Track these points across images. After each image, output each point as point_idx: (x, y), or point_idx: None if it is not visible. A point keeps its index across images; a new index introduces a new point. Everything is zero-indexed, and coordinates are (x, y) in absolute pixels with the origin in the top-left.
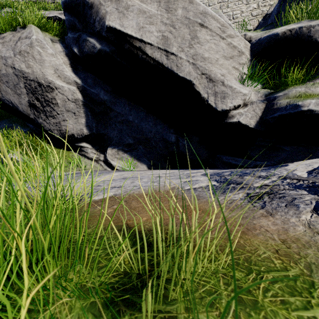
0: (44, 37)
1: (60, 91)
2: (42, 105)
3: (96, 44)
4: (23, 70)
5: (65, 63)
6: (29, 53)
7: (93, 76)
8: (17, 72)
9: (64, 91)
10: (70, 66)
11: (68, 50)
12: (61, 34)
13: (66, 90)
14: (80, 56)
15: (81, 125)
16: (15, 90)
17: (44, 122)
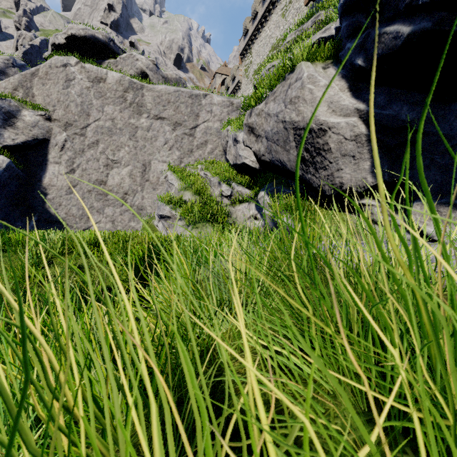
0: (314, 69)
1: (334, 131)
2: (311, 156)
3: (402, 28)
4: (293, 120)
5: (341, 90)
6: (300, 97)
7: (387, 88)
8: (287, 125)
9: (340, 129)
10: (348, 90)
11: (345, 68)
12: (334, 54)
13: (342, 126)
14: (367, 67)
15: (364, 172)
16: (284, 147)
17: (313, 178)
